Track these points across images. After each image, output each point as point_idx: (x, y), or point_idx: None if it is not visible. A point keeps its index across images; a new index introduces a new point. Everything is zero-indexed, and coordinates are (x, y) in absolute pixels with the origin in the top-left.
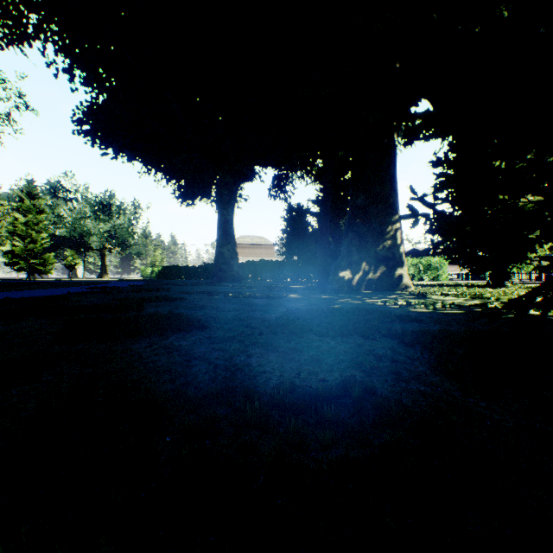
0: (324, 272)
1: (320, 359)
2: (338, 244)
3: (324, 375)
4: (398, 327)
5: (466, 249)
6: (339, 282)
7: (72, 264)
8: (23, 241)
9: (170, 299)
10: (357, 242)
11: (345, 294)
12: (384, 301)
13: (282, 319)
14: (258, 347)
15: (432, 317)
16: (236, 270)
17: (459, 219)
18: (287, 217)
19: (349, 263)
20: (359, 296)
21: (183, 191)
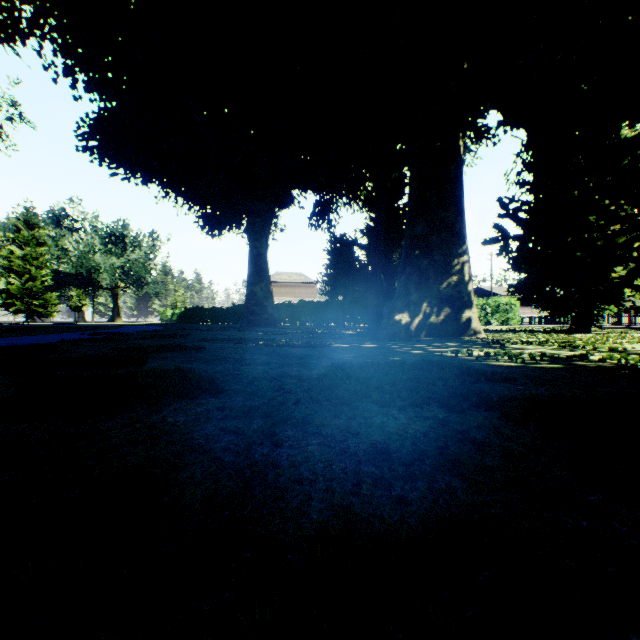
0: (376, 315)
1: (390, 452)
2: (391, 281)
3: (401, 488)
4: (488, 391)
5: (544, 287)
6: (394, 327)
7: (78, 306)
8: (20, 278)
9: (184, 348)
10: (416, 278)
11: (402, 341)
12: (456, 352)
13: (326, 378)
14: (292, 427)
15: (526, 374)
16: (270, 312)
17: (535, 251)
18: (331, 250)
19: (407, 303)
20: (420, 345)
21: (208, 219)
